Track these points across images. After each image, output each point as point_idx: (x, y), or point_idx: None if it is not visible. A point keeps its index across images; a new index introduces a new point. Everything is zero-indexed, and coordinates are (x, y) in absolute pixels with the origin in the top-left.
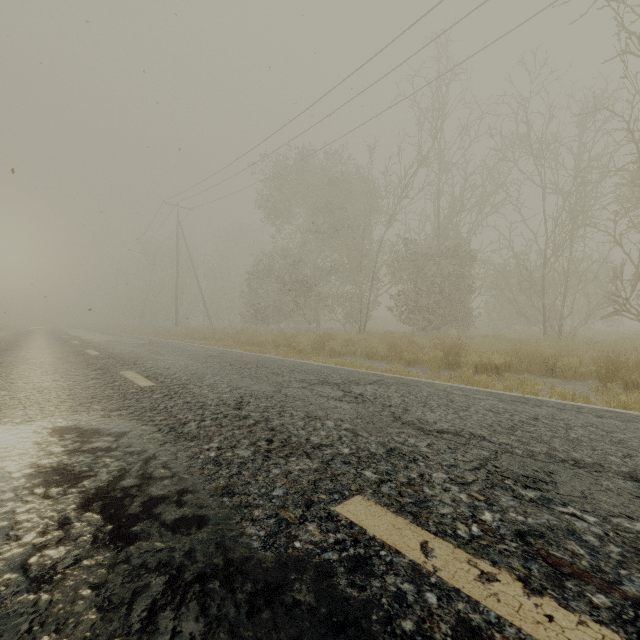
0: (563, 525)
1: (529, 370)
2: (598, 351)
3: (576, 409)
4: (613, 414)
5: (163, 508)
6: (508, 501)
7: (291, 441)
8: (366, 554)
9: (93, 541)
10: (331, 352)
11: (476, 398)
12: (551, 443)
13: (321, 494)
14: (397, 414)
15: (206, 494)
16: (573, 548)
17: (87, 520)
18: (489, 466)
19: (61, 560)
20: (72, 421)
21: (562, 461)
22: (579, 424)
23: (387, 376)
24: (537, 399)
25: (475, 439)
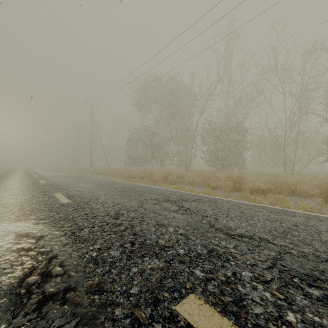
0: None
1: (280, 192)
2: (318, 181)
3: (317, 218)
4: None
5: (49, 306)
6: (302, 300)
7: (146, 243)
8: None
9: None
10: (171, 181)
11: (256, 210)
12: (313, 245)
13: (165, 292)
14: (211, 222)
15: (83, 291)
16: None
17: None
18: (278, 265)
19: None
20: (14, 227)
21: (326, 261)
22: (324, 229)
23: (202, 196)
24: (291, 211)
25: (263, 242)
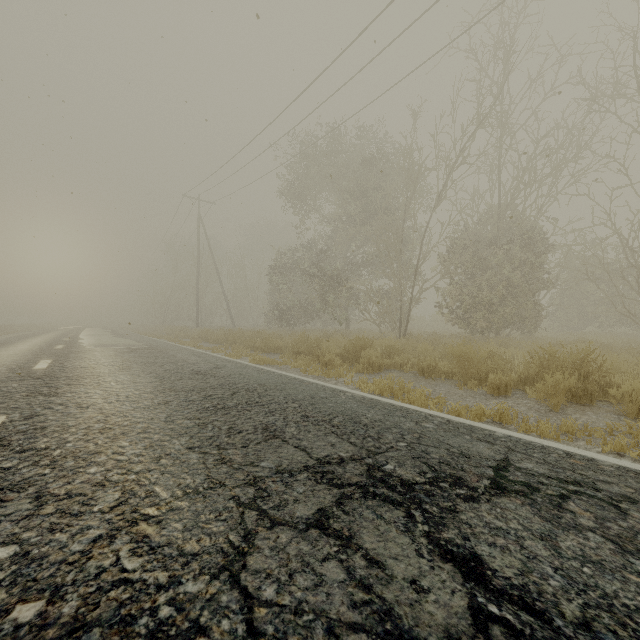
0: None
1: None
2: None
3: None
4: None
5: None
6: None
7: None
8: None
9: None
10: (368, 365)
11: None
12: None
13: None
14: None
15: None
16: None
17: None
18: None
19: None
20: None
21: None
22: None
23: (501, 439)
24: None
25: None
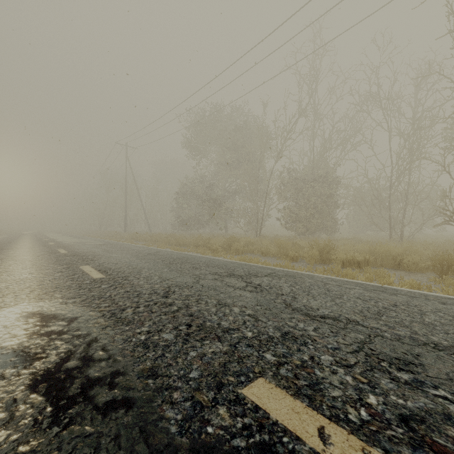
0: (439, 409)
1: (382, 264)
2: (432, 250)
3: (424, 297)
4: (453, 301)
5: (97, 390)
6: (387, 383)
7: (206, 325)
8: (270, 441)
9: (32, 425)
10: (236, 251)
11: (346, 288)
12: (412, 327)
13: (230, 376)
14: (288, 301)
15: (134, 376)
16: (453, 434)
17: (31, 402)
18: (366, 349)
19: (0, 446)
20: (37, 307)
21: (424, 344)
22: (429, 310)
23: (278, 269)
24: (392, 288)
25: (351, 324)
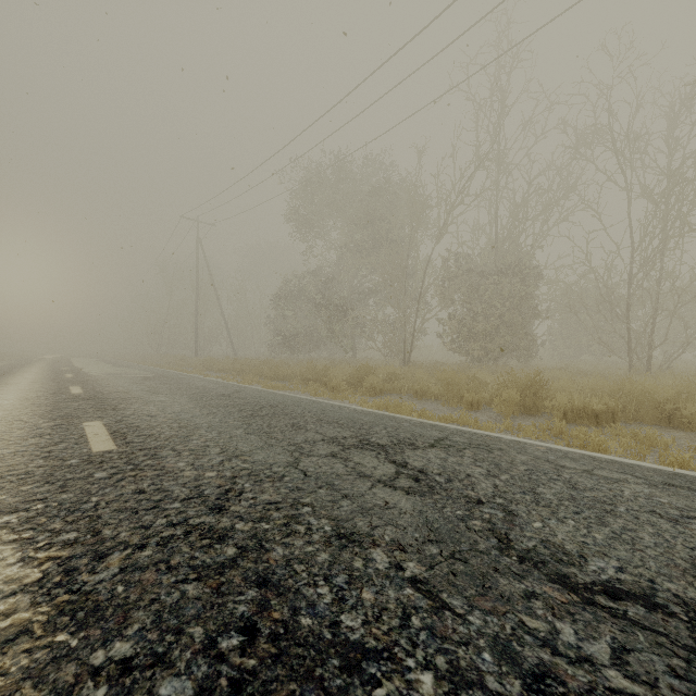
0: None
1: (634, 417)
2: None
3: None
4: None
5: None
6: None
7: (297, 633)
8: None
9: None
10: (371, 389)
11: (608, 479)
12: None
13: None
14: (499, 527)
15: None
16: None
17: None
18: None
19: None
20: None
21: None
22: None
23: (451, 429)
24: None
25: None
